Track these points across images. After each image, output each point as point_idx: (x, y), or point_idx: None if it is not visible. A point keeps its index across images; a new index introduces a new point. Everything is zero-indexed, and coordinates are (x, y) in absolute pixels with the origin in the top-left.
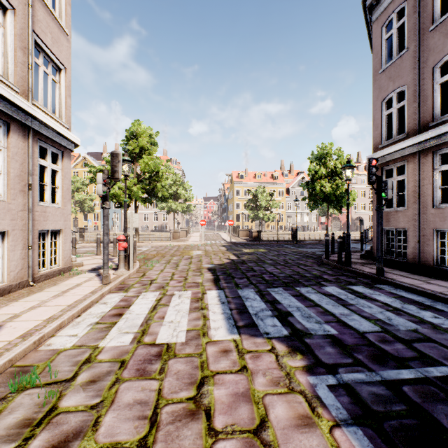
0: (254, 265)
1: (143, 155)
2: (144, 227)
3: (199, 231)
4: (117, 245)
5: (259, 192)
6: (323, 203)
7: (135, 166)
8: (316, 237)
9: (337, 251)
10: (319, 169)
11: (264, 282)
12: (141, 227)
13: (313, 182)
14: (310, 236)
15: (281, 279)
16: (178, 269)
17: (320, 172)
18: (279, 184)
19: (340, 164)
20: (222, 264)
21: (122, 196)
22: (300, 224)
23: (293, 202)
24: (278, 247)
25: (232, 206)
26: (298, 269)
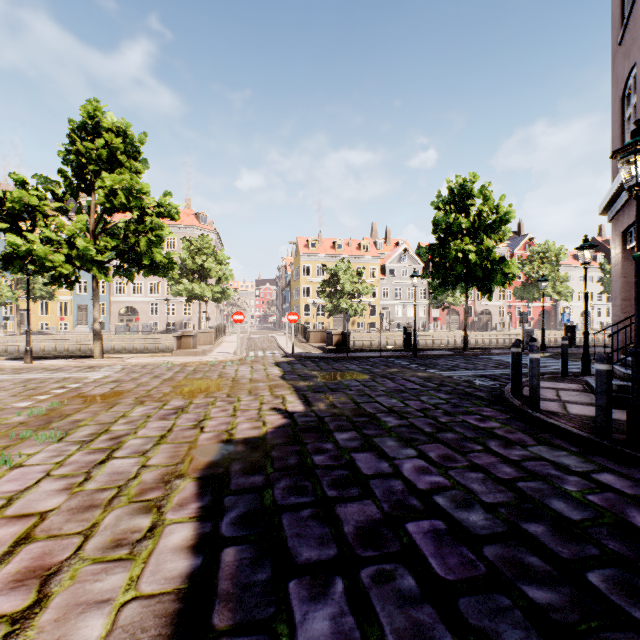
0: (354, 444)
1: (102, 172)
2: (148, 326)
3: (244, 331)
4: (46, 365)
5: (340, 270)
6: (457, 283)
7: (93, 199)
8: (428, 341)
9: (596, 400)
10: (455, 220)
11: (445, 635)
12: (142, 325)
13: (444, 244)
14: (419, 338)
15: (503, 577)
16: (88, 482)
17: (458, 225)
18: (370, 258)
19: (490, 213)
20: (257, 444)
21: (52, 258)
22: (402, 320)
23: (391, 287)
24: (387, 366)
25: (297, 291)
26: (497, 462)
